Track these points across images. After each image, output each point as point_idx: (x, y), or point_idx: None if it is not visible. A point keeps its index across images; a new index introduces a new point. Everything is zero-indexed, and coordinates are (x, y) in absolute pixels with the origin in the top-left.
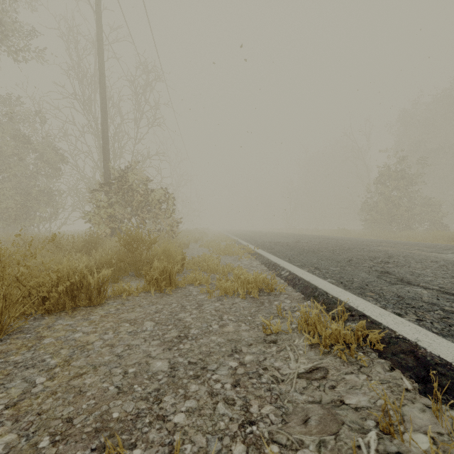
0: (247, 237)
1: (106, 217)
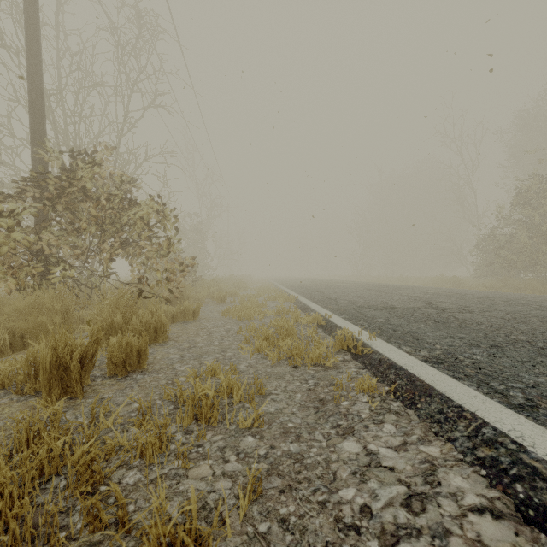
0: (313, 292)
1: (5, 252)
